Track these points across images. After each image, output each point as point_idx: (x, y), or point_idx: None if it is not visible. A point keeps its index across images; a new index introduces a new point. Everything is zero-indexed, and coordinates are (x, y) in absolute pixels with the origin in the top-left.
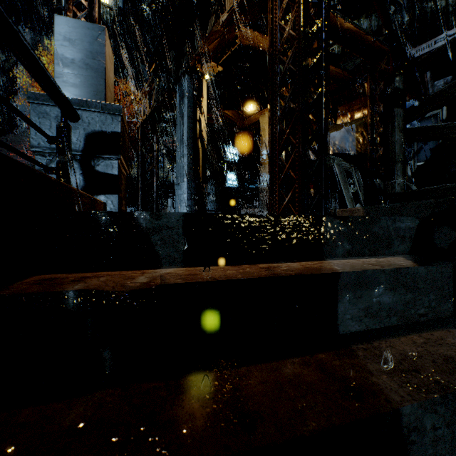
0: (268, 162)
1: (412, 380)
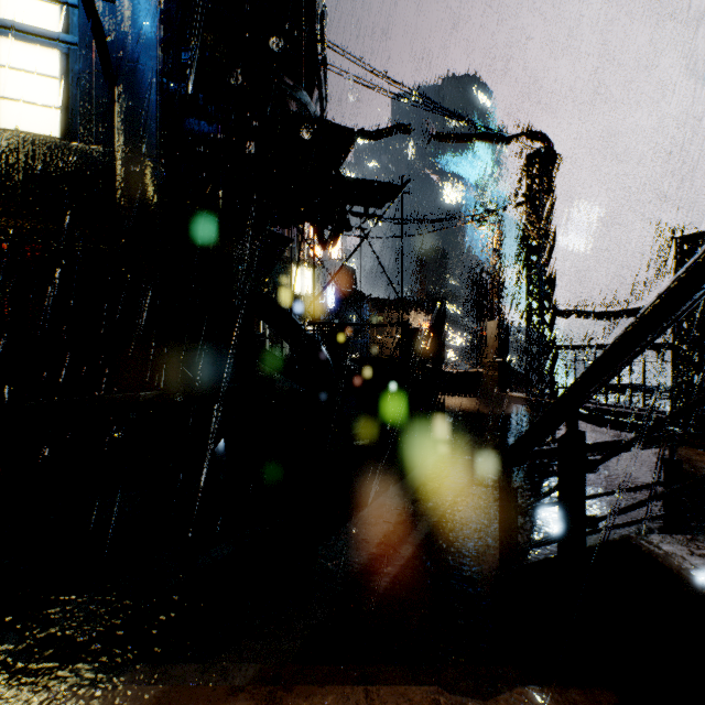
0: None
1: (218, 678)
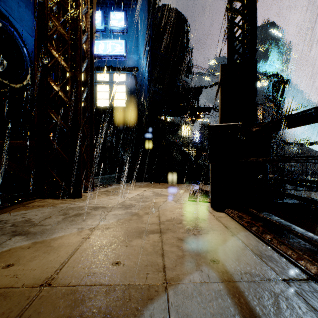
0: (81, 141)
1: None
